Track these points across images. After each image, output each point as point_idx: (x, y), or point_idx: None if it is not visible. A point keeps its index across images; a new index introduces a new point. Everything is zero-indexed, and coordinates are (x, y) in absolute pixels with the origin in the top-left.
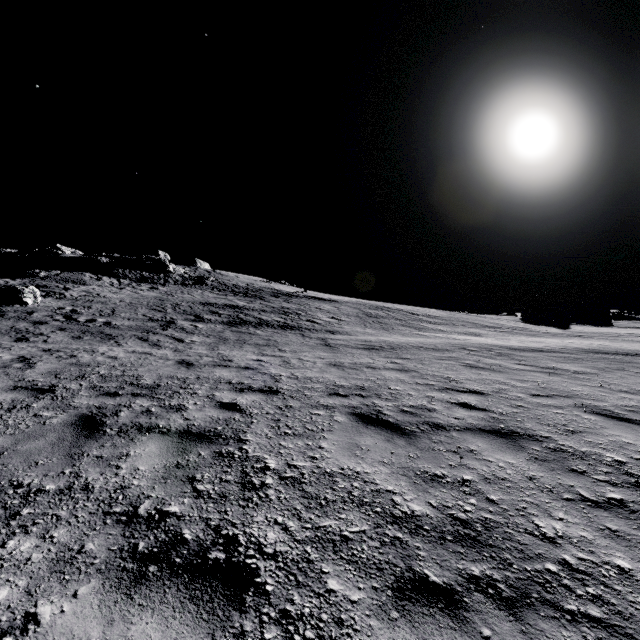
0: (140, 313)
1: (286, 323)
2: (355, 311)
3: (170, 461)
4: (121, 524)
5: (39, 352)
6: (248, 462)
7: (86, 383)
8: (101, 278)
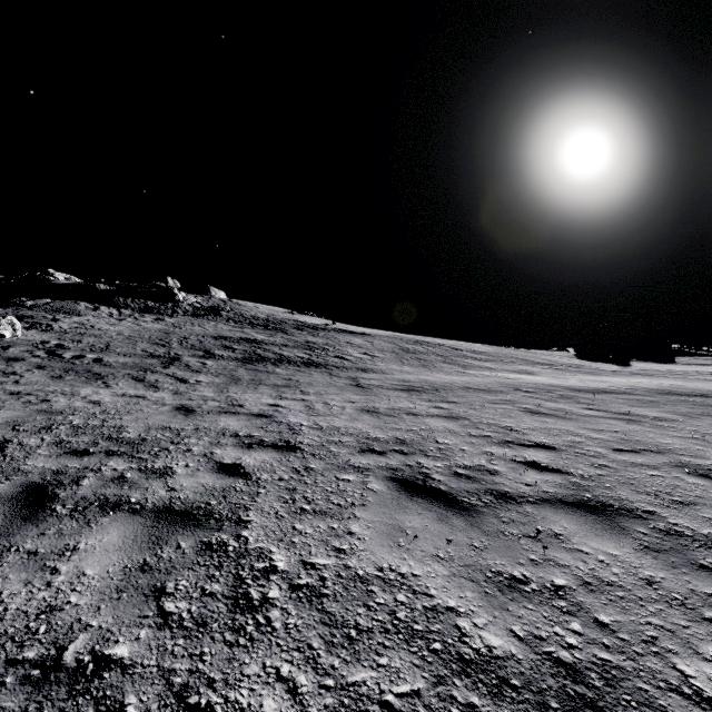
0: (139, 348)
1: (311, 360)
2: (390, 346)
3: (134, 559)
4: (27, 686)
5: (4, 396)
6: (246, 559)
7: (50, 437)
8: (98, 308)
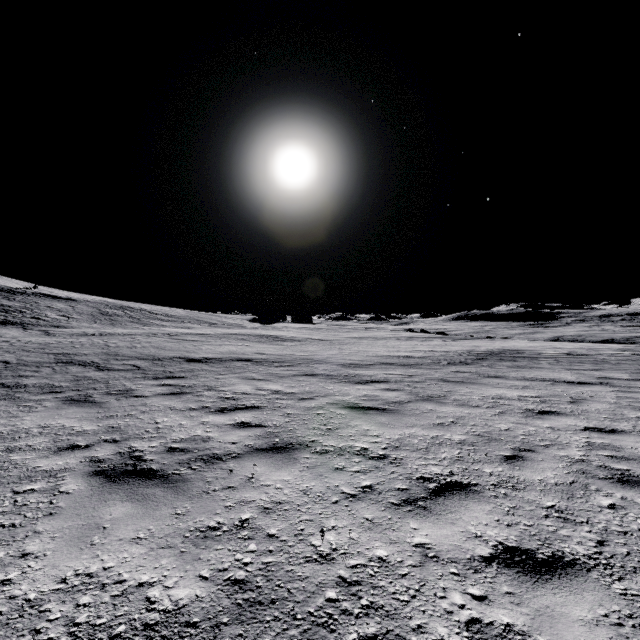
0: None
1: (7, 320)
2: (92, 310)
3: None
4: None
5: None
6: None
7: None
8: None
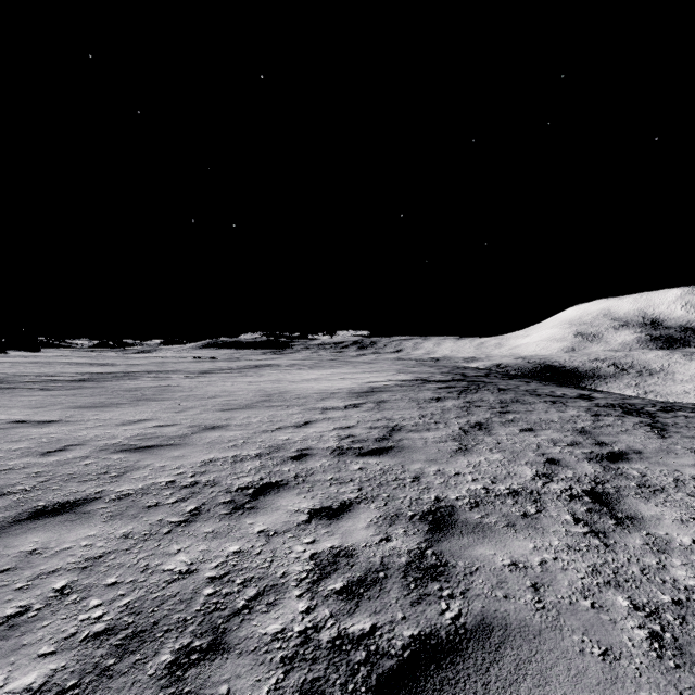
0: None
1: None
2: None
3: None
4: None
5: None
6: None
7: None
8: None
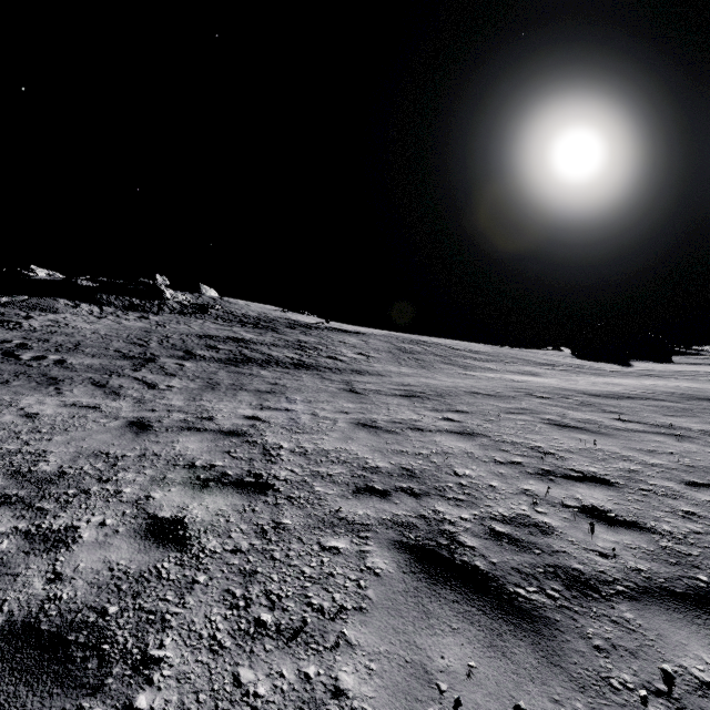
0: (112, 348)
1: (301, 360)
2: (386, 345)
3: None
4: None
5: None
6: None
7: None
8: (79, 305)
